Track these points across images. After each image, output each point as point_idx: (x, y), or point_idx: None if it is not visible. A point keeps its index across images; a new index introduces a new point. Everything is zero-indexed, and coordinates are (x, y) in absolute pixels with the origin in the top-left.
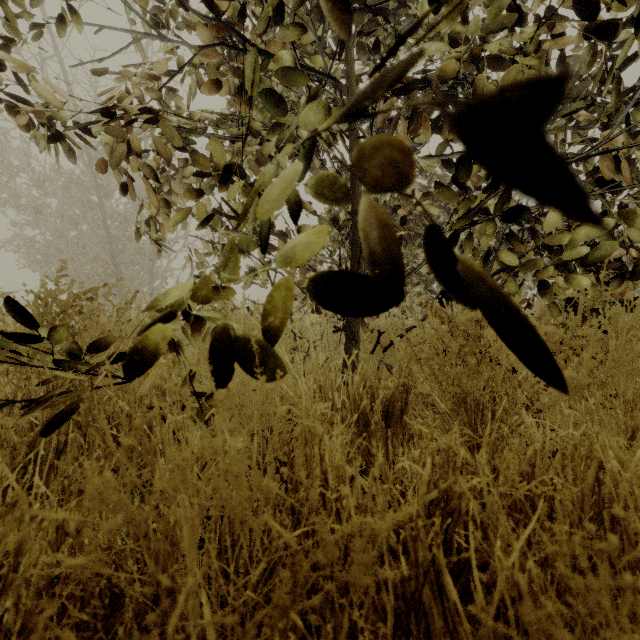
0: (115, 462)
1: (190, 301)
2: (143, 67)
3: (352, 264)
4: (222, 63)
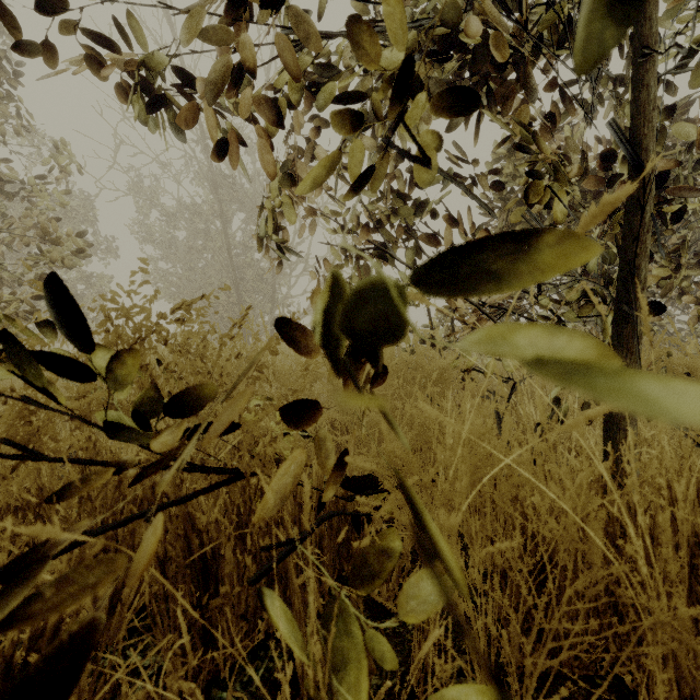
0: (210, 614)
1: None
2: None
3: (625, 245)
4: None
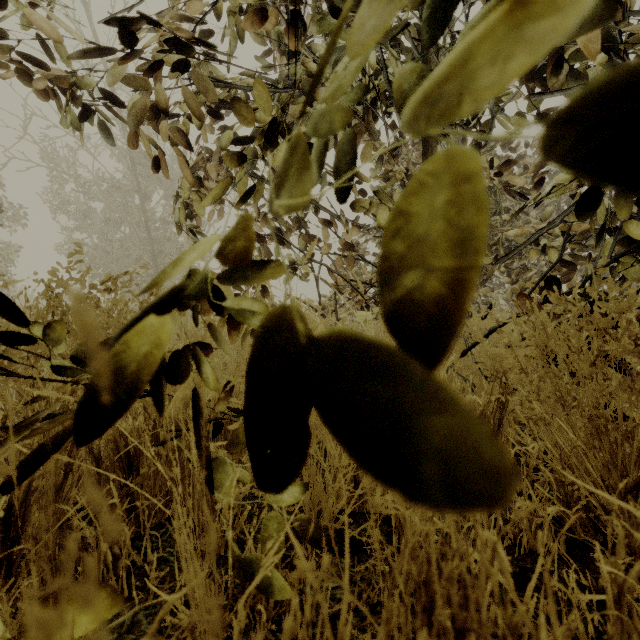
0: (133, 493)
1: (225, 290)
2: (170, 10)
3: None
4: (263, 3)
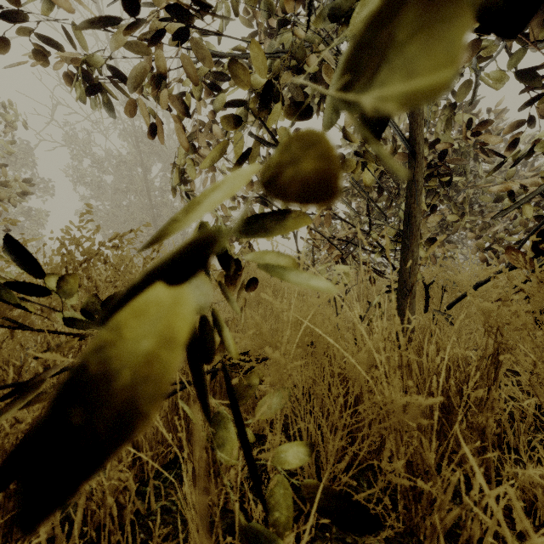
0: (138, 440)
1: None
2: None
3: (407, 202)
4: None
